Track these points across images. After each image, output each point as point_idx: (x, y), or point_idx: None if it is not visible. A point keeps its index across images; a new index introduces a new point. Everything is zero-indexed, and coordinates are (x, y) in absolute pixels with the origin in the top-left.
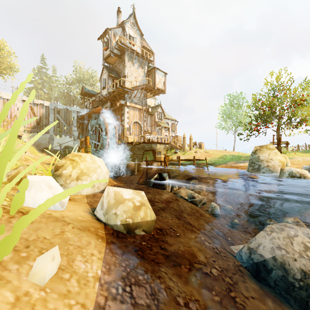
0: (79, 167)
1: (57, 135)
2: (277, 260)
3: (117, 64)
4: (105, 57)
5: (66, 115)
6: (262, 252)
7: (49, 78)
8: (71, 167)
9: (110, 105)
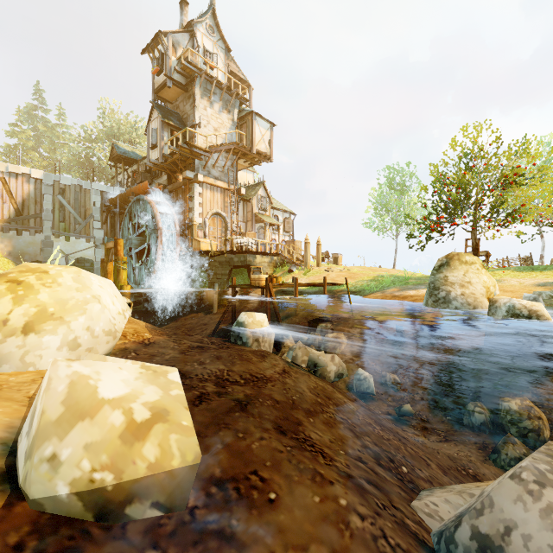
0: (34, 301)
1: (60, 236)
2: None
3: (181, 103)
4: (156, 87)
5: (78, 197)
6: None
7: (51, 128)
8: (11, 299)
9: (166, 180)
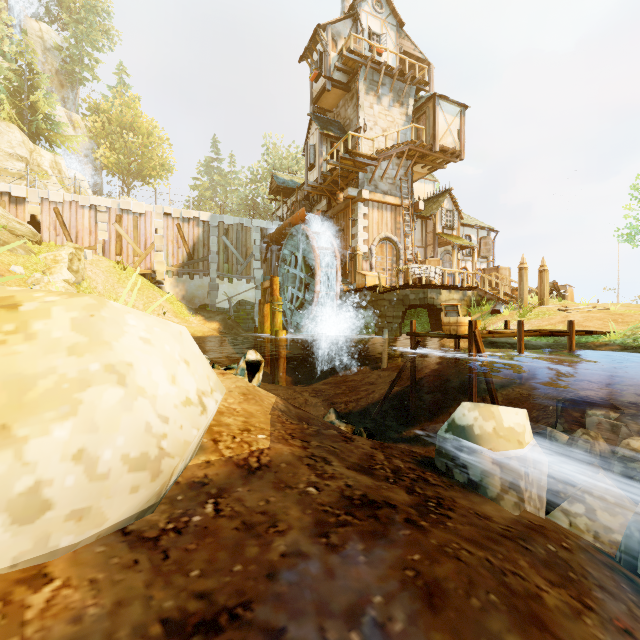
0: None
1: (224, 279)
2: None
3: (342, 108)
4: (314, 97)
5: (240, 236)
6: None
7: (224, 176)
8: None
9: (325, 205)
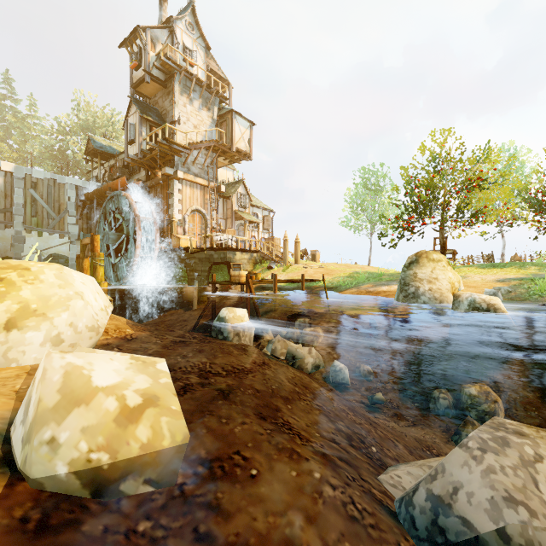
0: (16, 297)
1: (32, 232)
2: (511, 542)
3: (160, 99)
4: (134, 82)
5: (51, 191)
6: (467, 512)
7: (21, 119)
8: None
9: (145, 176)
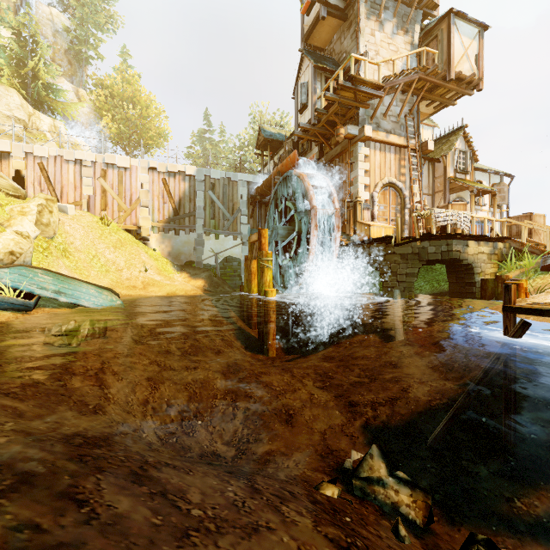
0: None
1: (210, 234)
2: None
3: (337, 42)
4: (306, 31)
5: (226, 191)
6: None
7: (215, 145)
8: None
9: (317, 152)
